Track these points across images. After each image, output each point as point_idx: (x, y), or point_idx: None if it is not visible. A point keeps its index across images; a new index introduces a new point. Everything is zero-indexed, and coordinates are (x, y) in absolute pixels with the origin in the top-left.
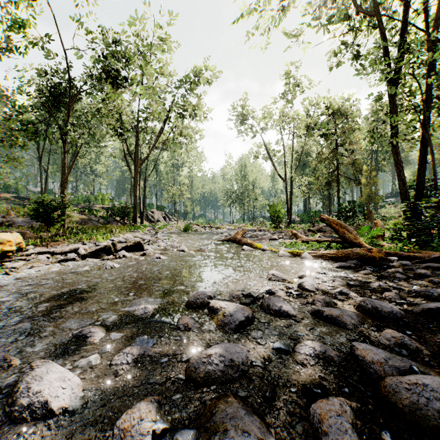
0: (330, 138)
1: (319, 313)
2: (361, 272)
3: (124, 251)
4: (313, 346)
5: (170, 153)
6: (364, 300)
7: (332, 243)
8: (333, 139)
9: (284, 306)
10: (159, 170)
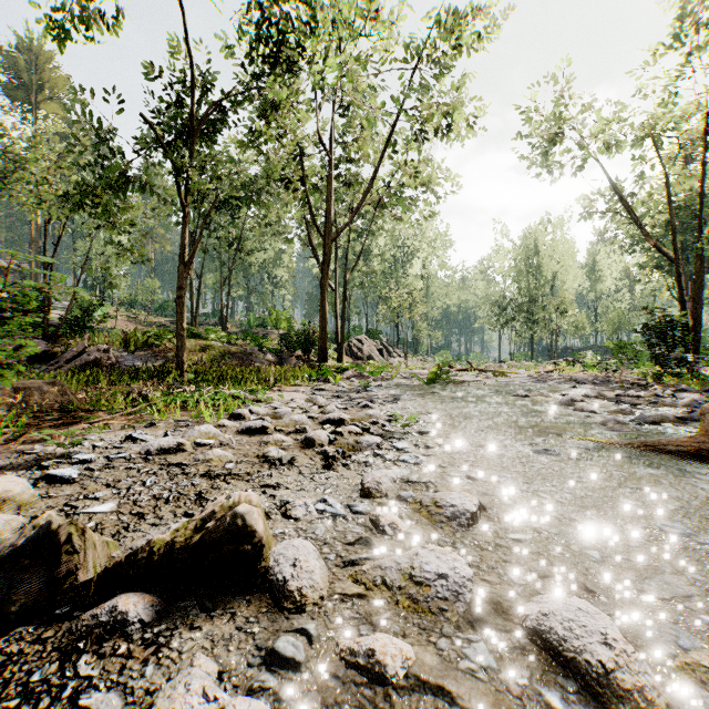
0: None
1: None
2: None
3: None
4: None
5: (389, 238)
6: None
7: None
8: None
9: None
10: (372, 269)
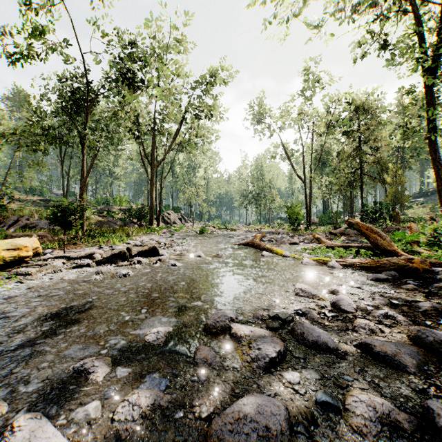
0: (353, 135)
1: (367, 348)
2: (402, 287)
3: (138, 257)
4: (373, 404)
5: (185, 155)
6: (421, 331)
7: (360, 248)
8: (356, 136)
9: (322, 336)
10: (175, 171)
